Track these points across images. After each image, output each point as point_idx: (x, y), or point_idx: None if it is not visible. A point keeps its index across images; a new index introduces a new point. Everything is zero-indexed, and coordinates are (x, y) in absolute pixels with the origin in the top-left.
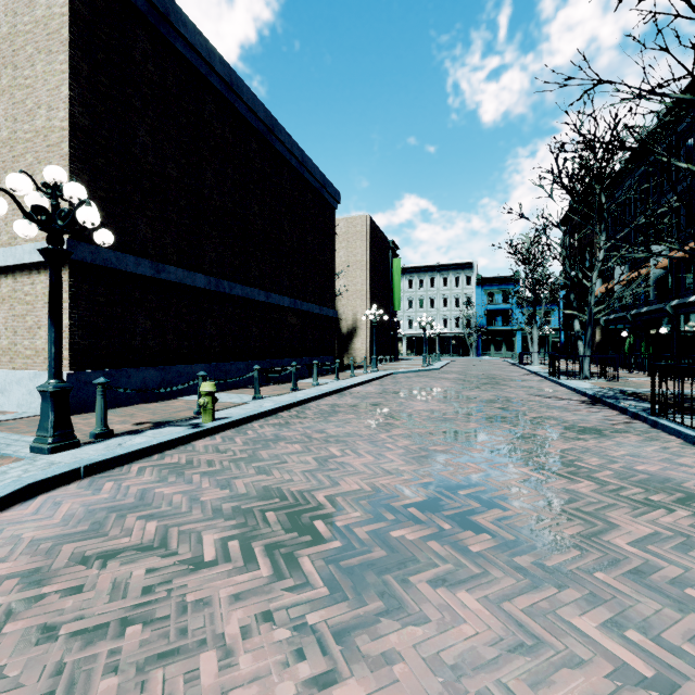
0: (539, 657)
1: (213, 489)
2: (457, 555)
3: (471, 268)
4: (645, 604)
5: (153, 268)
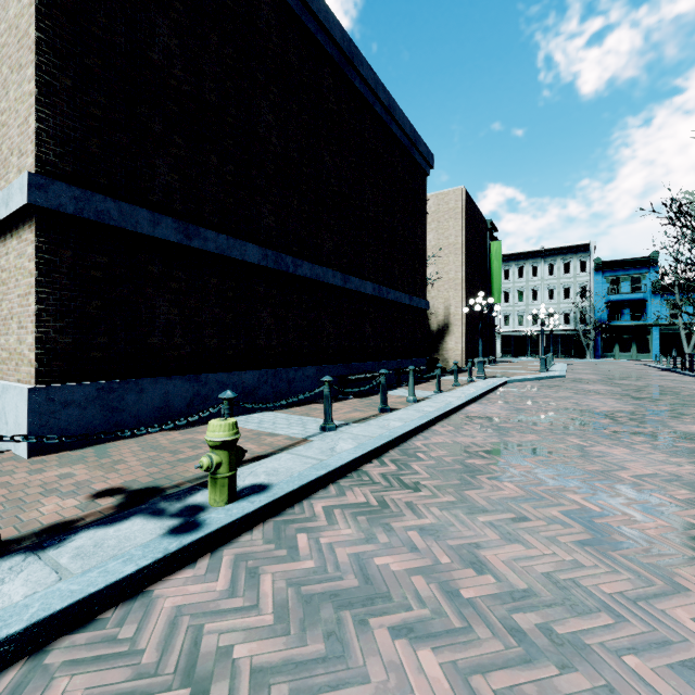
0: None
1: None
2: None
3: (587, 251)
4: None
5: (180, 231)
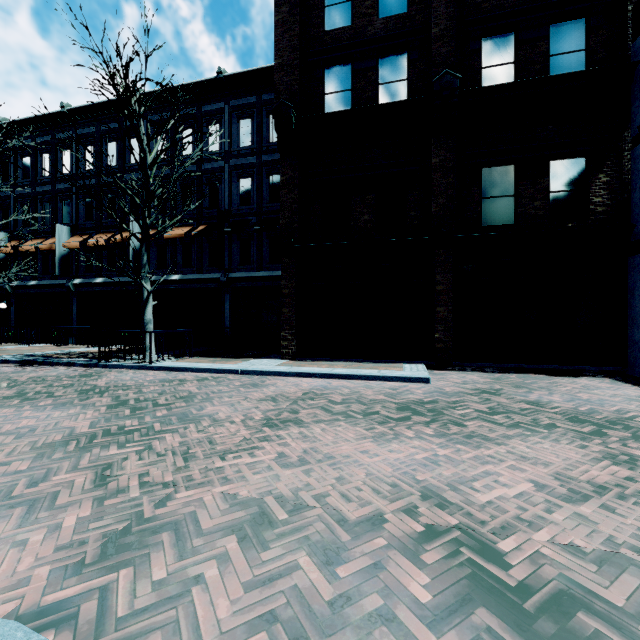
0: (236, 404)
1: None
2: (186, 407)
3: None
4: (225, 394)
5: None
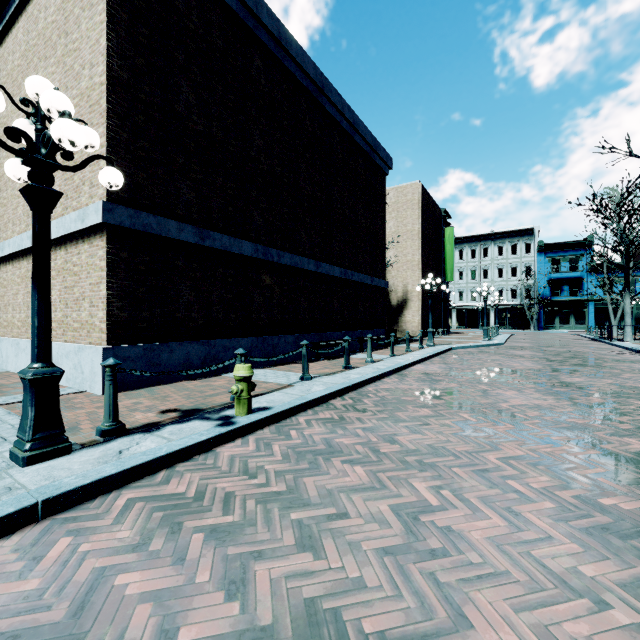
0: None
1: (212, 592)
2: None
3: (531, 235)
4: None
5: (197, 235)
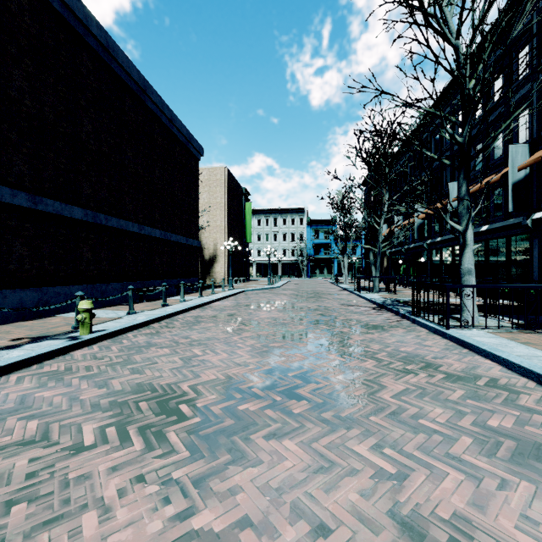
0: (332, 473)
1: (91, 389)
2: (284, 417)
3: (303, 212)
4: (396, 432)
5: (30, 200)
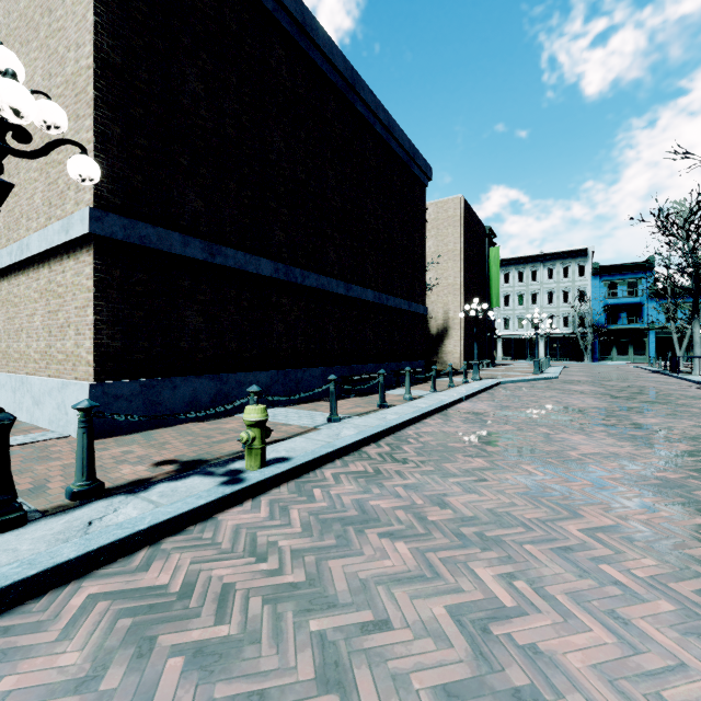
0: None
1: None
2: None
3: (585, 256)
4: None
5: (206, 250)
